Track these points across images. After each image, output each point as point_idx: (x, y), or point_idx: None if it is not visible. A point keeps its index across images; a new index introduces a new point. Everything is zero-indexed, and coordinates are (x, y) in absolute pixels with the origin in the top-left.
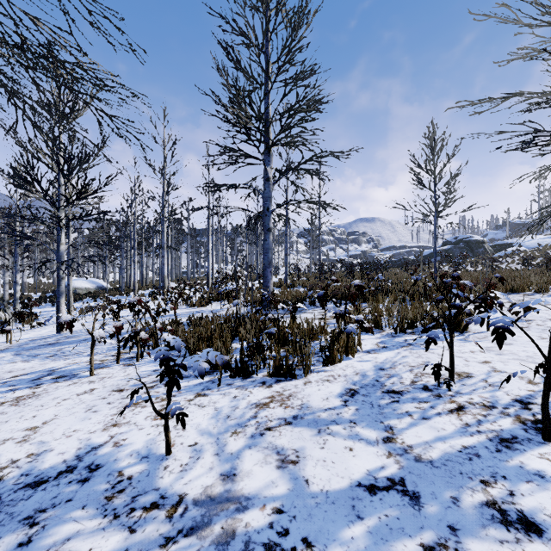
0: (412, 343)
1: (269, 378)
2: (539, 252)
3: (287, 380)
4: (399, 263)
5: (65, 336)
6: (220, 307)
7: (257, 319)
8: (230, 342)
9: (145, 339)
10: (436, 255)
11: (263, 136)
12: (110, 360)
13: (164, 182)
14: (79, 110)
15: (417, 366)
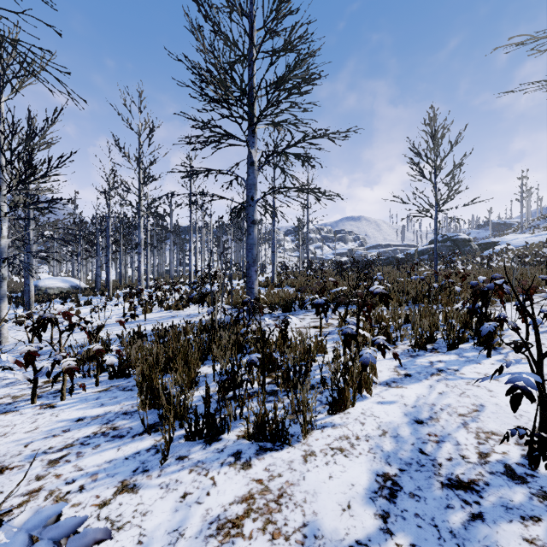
0: (443, 369)
1: (246, 442)
2: (526, 251)
3: (275, 447)
4: (388, 262)
5: (3, 349)
6: (198, 311)
7: (237, 332)
8: (199, 365)
9: (69, 370)
10: (436, 252)
11: (247, 113)
12: (27, 396)
13: (140, 173)
14: (25, 77)
15: (469, 414)
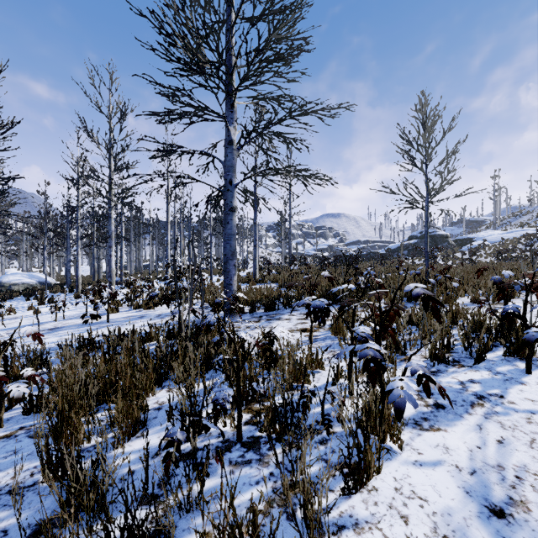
0: (483, 395)
1: None
2: (502, 246)
3: None
4: (368, 257)
5: None
6: (170, 311)
7: (208, 342)
8: (154, 390)
9: None
10: (427, 246)
11: (225, 85)
12: None
13: (110, 160)
14: None
15: None
